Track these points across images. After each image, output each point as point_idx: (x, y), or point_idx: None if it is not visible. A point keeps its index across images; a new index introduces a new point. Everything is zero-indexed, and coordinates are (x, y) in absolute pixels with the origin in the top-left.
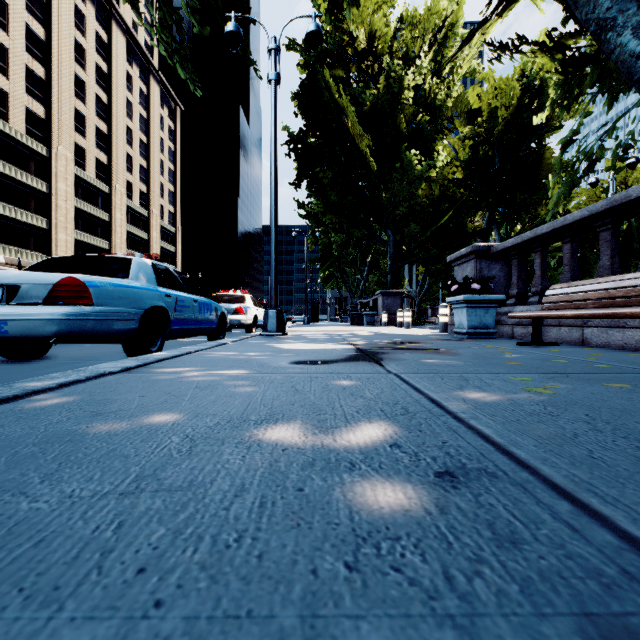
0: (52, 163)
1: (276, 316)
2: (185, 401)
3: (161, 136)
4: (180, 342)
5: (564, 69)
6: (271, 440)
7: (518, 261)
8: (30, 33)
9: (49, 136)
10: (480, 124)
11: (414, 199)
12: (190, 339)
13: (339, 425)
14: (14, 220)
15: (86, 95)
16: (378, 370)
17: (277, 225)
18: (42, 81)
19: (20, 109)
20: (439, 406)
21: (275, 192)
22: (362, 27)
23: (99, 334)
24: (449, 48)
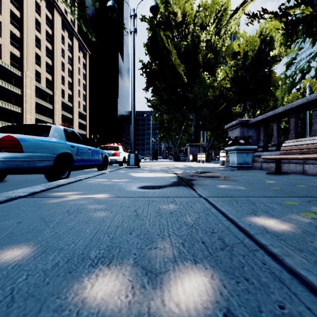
0: (23, 80)
1: (134, 157)
2: (48, 228)
3: (79, 66)
4: (83, 171)
5: (287, 26)
6: (95, 301)
7: (264, 128)
8: (12, 14)
9: (22, 66)
10: (239, 59)
11: (206, 97)
12: (89, 169)
13: (167, 267)
14: (4, 108)
15: (41, 46)
16: (192, 194)
17: (135, 109)
18: (18, 38)
19: (7, 52)
20: (248, 235)
21: (134, 91)
22: (179, 10)
23: (27, 169)
24: (223, 21)
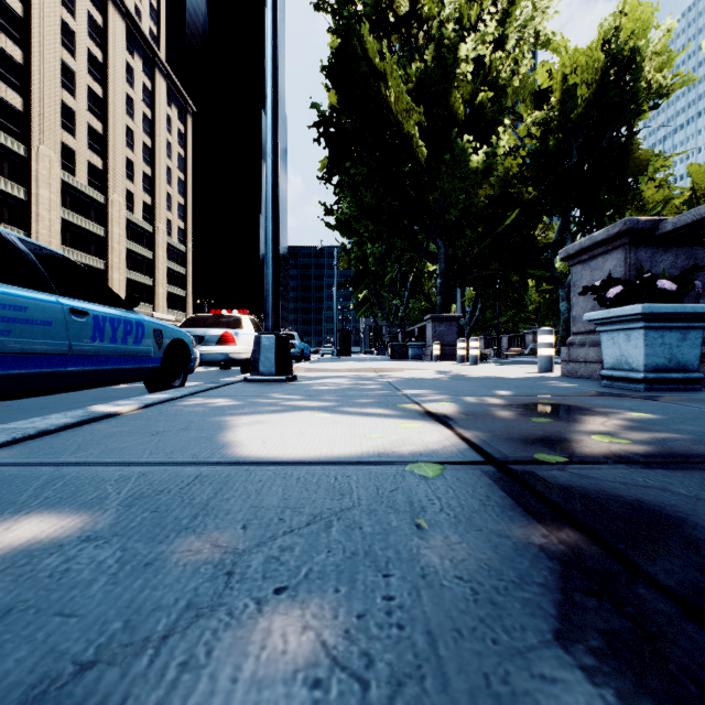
0: (32, 165)
1: (274, 346)
2: None
3: (169, 140)
4: (108, 392)
5: None
6: None
7: None
8: (3, 7)
9: (28, 132)
10: (552, 108)
11: (472, 199)
12: (142, 384)
13: None
14: None
15: (76, 86)
16: None
17: (277, 187)
18: (19, 66)
19: None
20: None
21: (274, 128)
22: None
23: None
24: (511, 19)
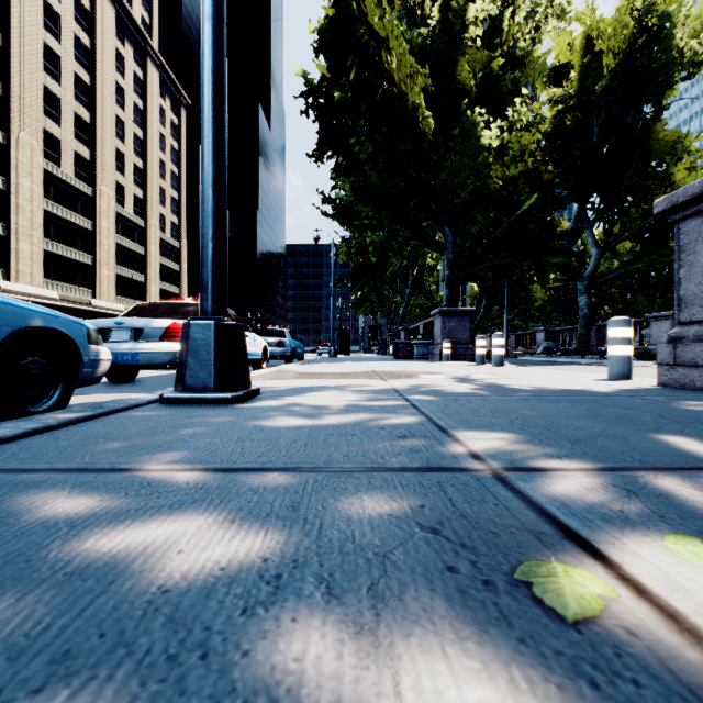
0: (11, 152)
1: (212, 341)
2: None
3: (162, 132)
4: None
5: None
6: None
7: None
8: None
9: (7, 118)
10: (570, 83)
11: (484, 180)
12: None
13: None
14: None
15: (60, 72)
16: None
17: (222, 72)
18: None
19: None
20: None
21: None
22: None
23: None
24: None
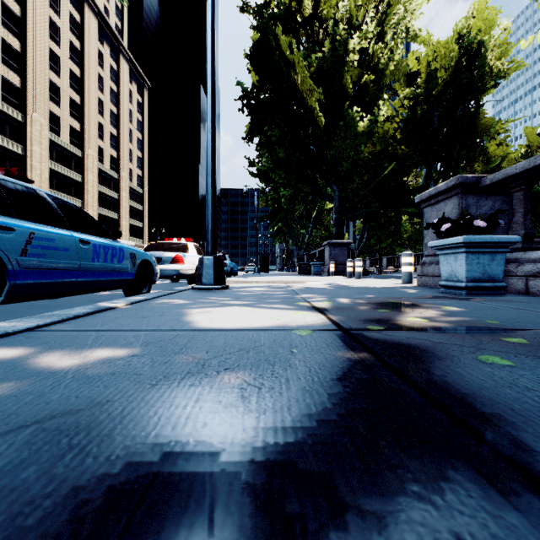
0: (27, 128)
1: (213, 265)
2: None
3: (130, 108)
4: (96, 297)
5: None
6: None
7: (525, 193)
8: (6, 9)
9: (24, 103)
10: (419, 86)
11: (359, 155)
12: (118, 292)
13: None
14: None
15: (60, 68)
16: None
17: (215, 153)
18: (18, 53)
19: None
20: None
21: (212, 112)
22: None
23: None
24: (389, 19)
